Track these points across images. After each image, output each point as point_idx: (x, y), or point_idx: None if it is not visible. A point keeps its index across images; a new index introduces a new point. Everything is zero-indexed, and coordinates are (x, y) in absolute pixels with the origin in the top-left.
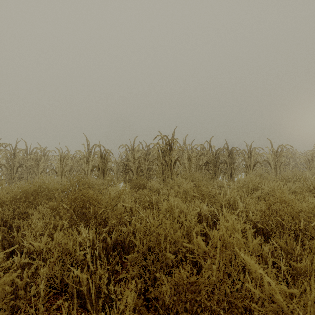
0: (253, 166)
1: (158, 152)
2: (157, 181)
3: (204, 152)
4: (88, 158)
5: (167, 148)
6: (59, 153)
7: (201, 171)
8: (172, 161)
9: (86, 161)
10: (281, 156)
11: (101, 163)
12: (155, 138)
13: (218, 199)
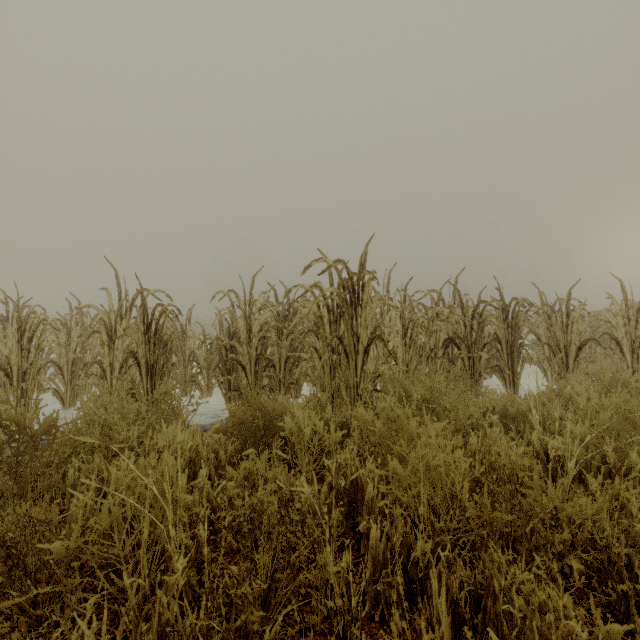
0: (577, 350)
1: (317, 313)
2: (314, 401)
3: (443, 312)
4: (114, 328)
5: (346, 300)
6: (18, 316)
7: (434, 363)
8: (360, 340)
9: (108, 338)
10: None
11: (144, 344)
12: (308, 267)
13: (549, 497)
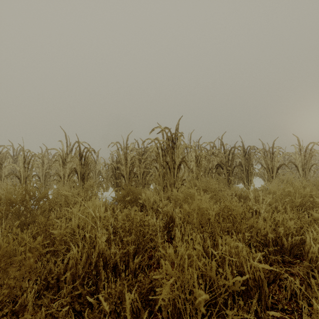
0: (277, 169)
1: (156, 151)
2: (155, 190)
3: (215, 152)
4: (65, 158)
5: (169, 145)
6: (23, 152)
7: (211, 175)
8: (176, 163)
9: (62, 163)
10: (311, 156)
11: (79, 165)
12: (152, 130)
13: (250, 223)
